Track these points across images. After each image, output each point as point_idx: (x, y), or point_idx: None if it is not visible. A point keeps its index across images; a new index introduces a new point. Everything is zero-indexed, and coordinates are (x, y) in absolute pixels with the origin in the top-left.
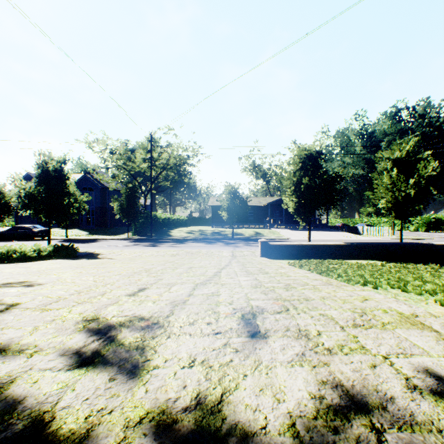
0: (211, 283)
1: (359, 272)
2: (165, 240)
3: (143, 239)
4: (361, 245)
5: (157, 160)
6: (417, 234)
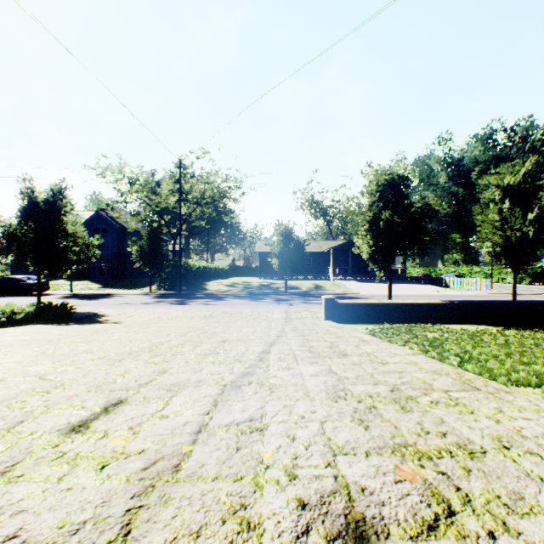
0: (252, 384)
1: (486, 349)
2: (198, 295)
3: (170, 294)
4: (464, 303)
5: (188, 192)
6: (521, 288)
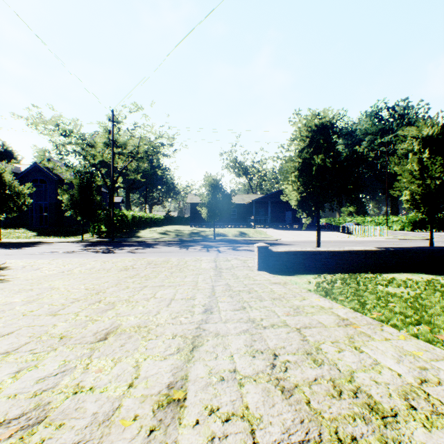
0: None
1: None
2: (130, 243)
3: (102, 242)
4: (399, 250)
5: (121, 145)
6: (408, 234)
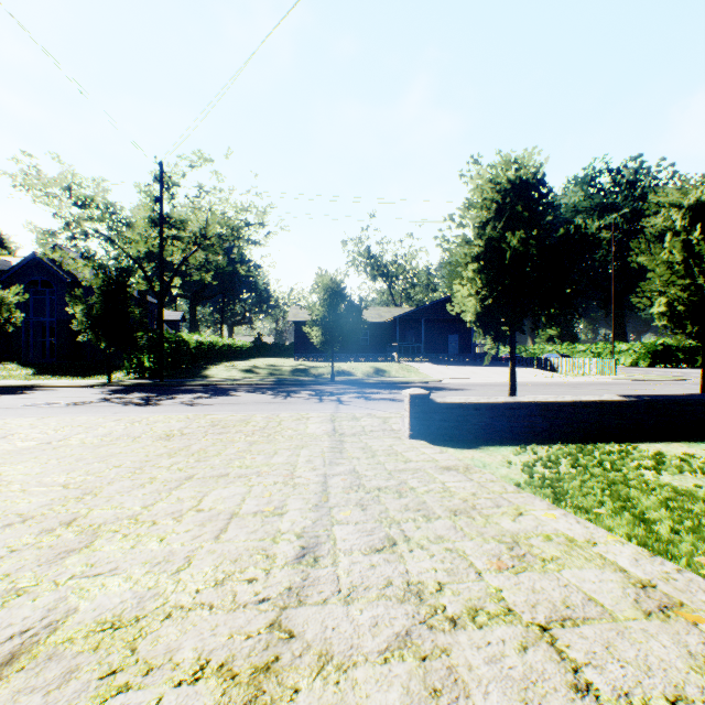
0: None
1: None
2: (189, 387)
3: (142, 385)
4: (661, 401)
5: (177, 222)
6: (646, 371)
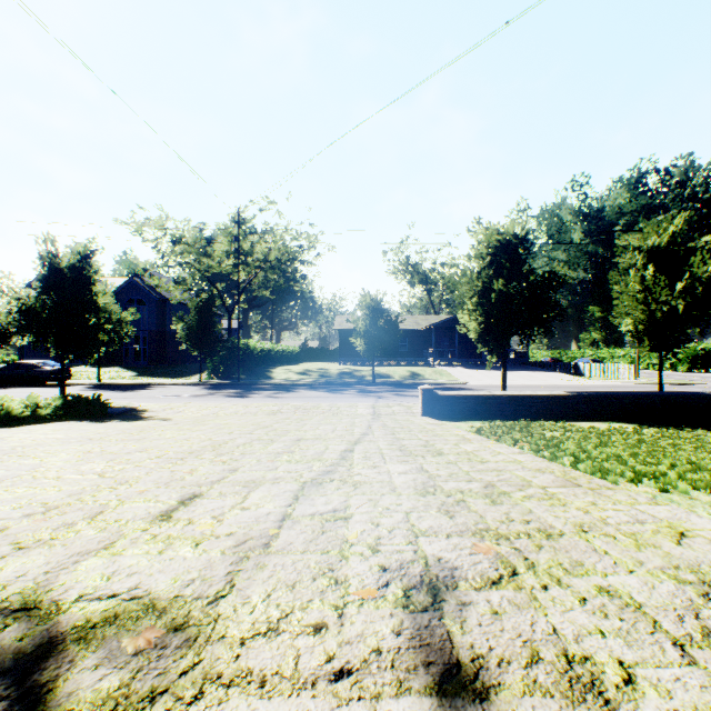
0: (334, 481)
1: (608, 449)
2: (261, 386)
3: (226, 384)
4: (595, 395)
5: (248, 254)
6: (676, 376)
